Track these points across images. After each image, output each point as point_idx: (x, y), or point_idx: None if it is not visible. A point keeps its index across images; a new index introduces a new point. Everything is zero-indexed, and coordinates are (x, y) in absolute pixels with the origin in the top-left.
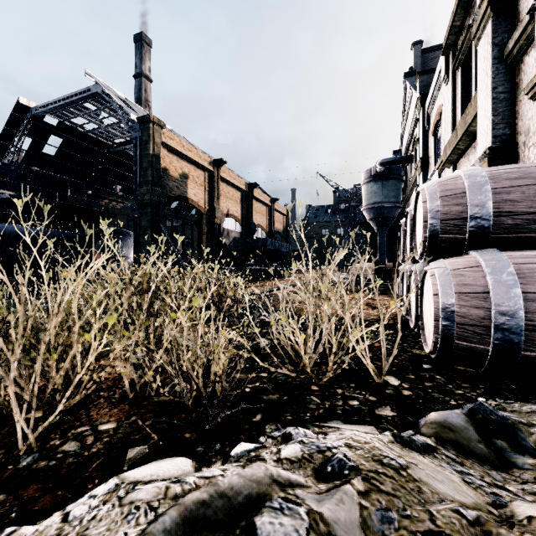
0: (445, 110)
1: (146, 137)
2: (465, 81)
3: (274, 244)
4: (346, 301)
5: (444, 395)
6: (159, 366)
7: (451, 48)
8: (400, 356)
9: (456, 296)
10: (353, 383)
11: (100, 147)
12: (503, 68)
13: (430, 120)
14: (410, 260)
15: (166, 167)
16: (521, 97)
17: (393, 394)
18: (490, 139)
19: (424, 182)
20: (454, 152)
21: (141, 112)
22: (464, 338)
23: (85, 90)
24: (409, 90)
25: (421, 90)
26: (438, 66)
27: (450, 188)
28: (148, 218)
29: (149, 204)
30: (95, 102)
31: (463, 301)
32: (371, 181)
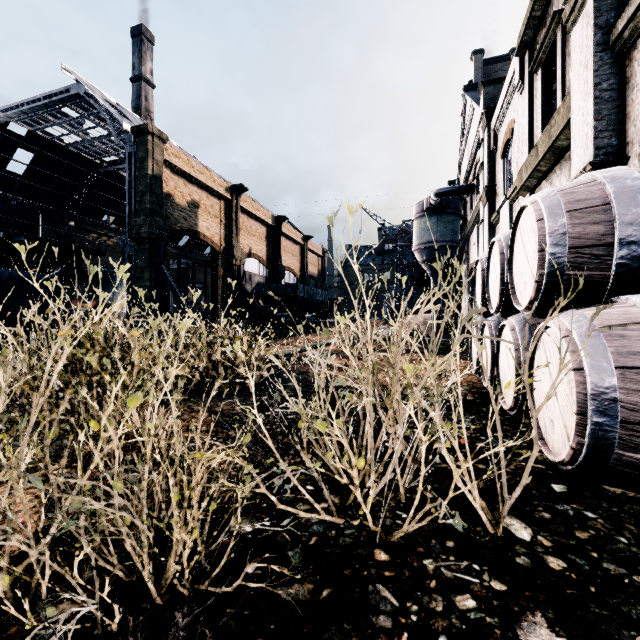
0: (519, 125)
1: (142, 153)
2: (546, 87)
3: (307, 291)
4: (434, 384)
5: (627, 569)
6: (45, 546)
7: (528, 47)
8: (508, 465)
9: (619, 374)
10: (451, 540)
11: (86, 166)
12: (609, 57)
13: (498, 139)
14: (499, 310)
15: (169, 192)
16: (633, 95)
17: (532, 568)
18: (591, 151)
19: (490, 215)
20: (533, 176)
21: (138, 122)
22: (633, 447)
23: (63, 90)
24: (470, 105)
25: (486, 103)
26: (510, 71)
27: (581, 198)
28: (146, 256)
29: (147, 239)
30: (77, 107)
31: (632, 381)
32: (424, 215)
